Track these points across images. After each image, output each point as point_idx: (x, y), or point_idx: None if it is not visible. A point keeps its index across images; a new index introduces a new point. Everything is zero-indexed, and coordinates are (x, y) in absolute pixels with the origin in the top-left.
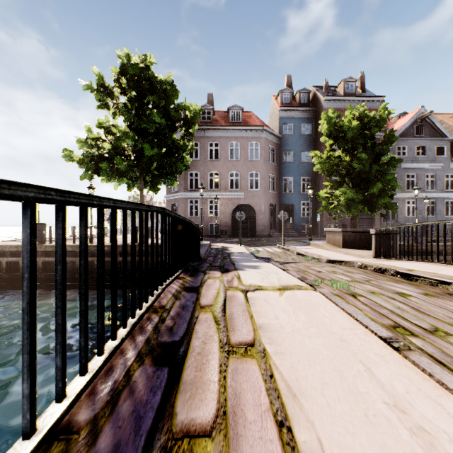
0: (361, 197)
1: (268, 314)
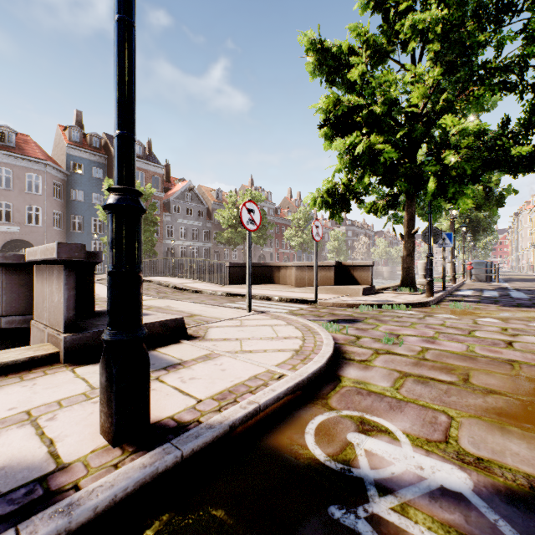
0: None
1: None
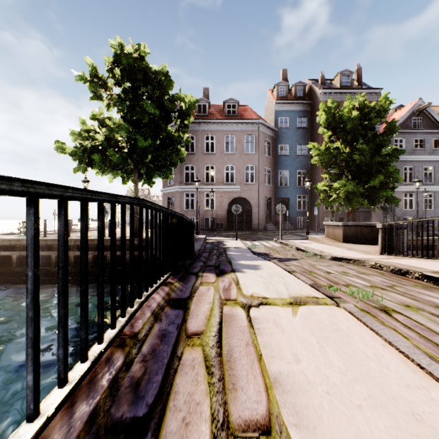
0: (362, 189)
1: (283, 352)
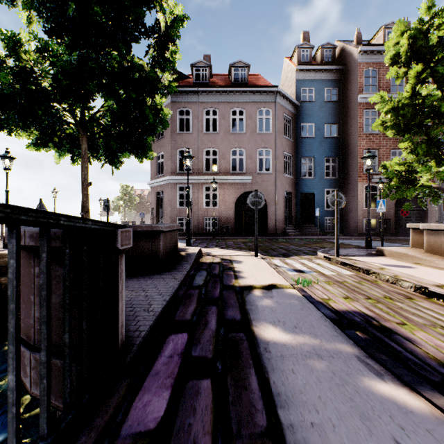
0: None
1: None
